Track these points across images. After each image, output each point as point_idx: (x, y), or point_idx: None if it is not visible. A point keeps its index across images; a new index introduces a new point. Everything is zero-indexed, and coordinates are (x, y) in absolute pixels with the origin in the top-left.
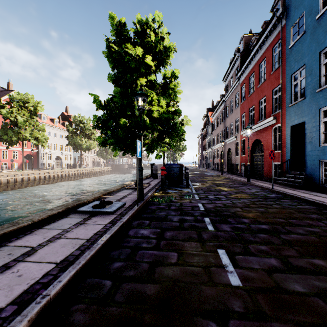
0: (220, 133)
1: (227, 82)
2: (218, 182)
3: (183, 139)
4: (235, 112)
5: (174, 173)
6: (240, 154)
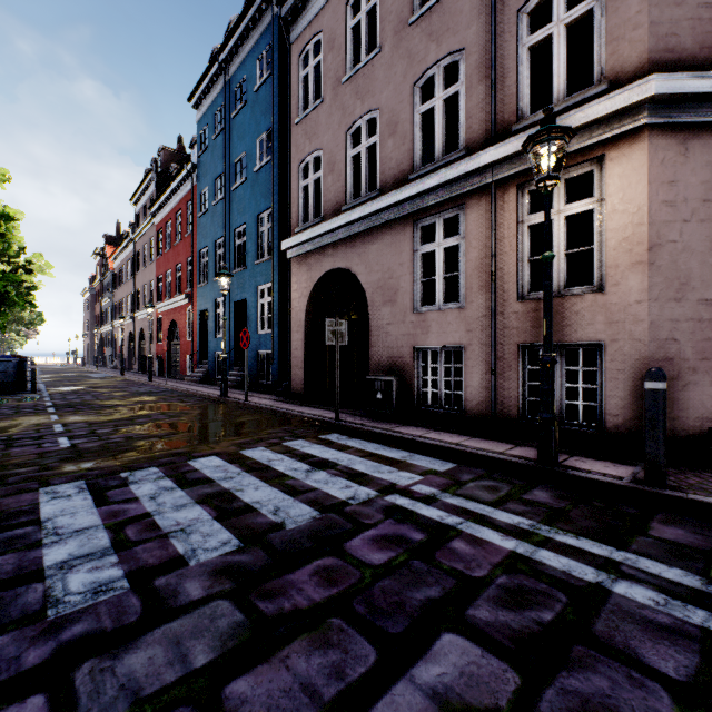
0: (129, 297)
1: (139, 208)
2: (104, 384)
3: (30, 303)
4: (151, 268)
5: (6, 371)
6: (156, 340)
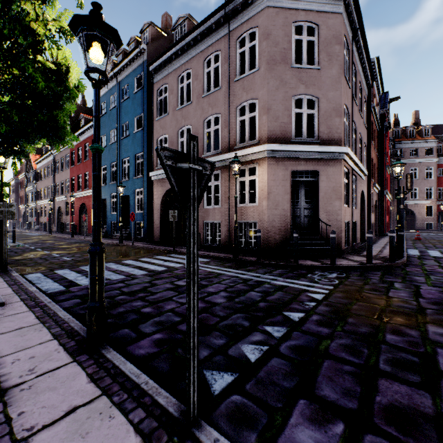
0: (49, 187)
1: None
2: (46, 239)
3: None
4: (66, 172)
5: None
6: (71, 214)
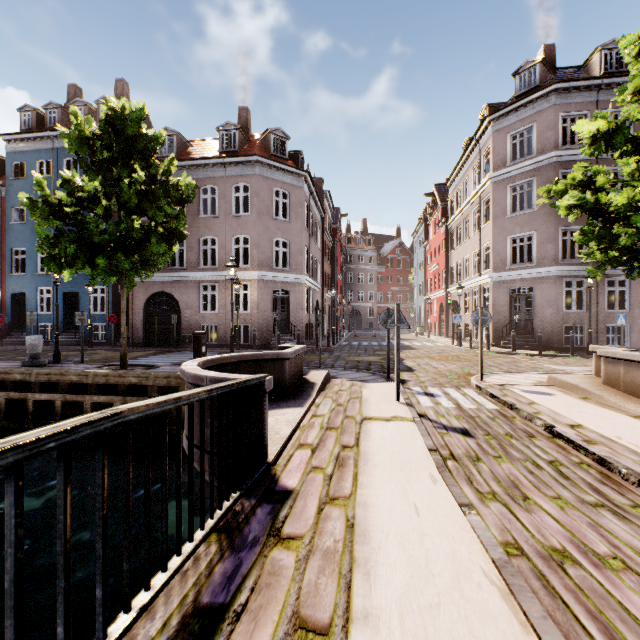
0: None
1: None
2: None
3: None
4: None
5: None
6: None
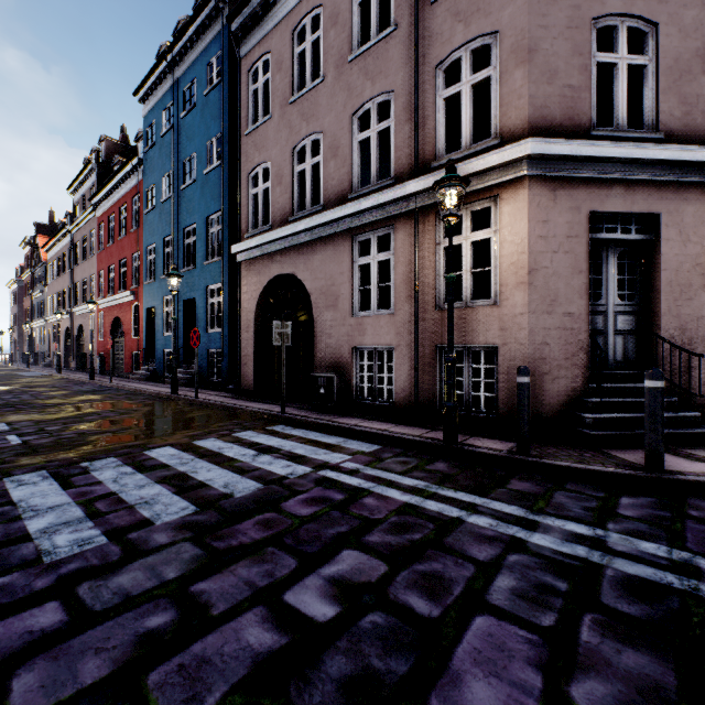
0: (65, 291)
1: (78, 199)
2: (40, 383)
3: None
4: (91, 262)
5: None
6: (98, 337)
